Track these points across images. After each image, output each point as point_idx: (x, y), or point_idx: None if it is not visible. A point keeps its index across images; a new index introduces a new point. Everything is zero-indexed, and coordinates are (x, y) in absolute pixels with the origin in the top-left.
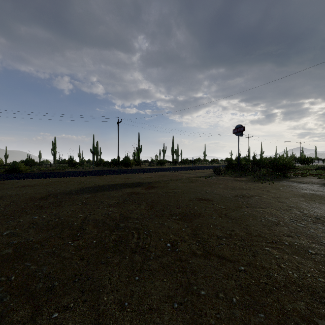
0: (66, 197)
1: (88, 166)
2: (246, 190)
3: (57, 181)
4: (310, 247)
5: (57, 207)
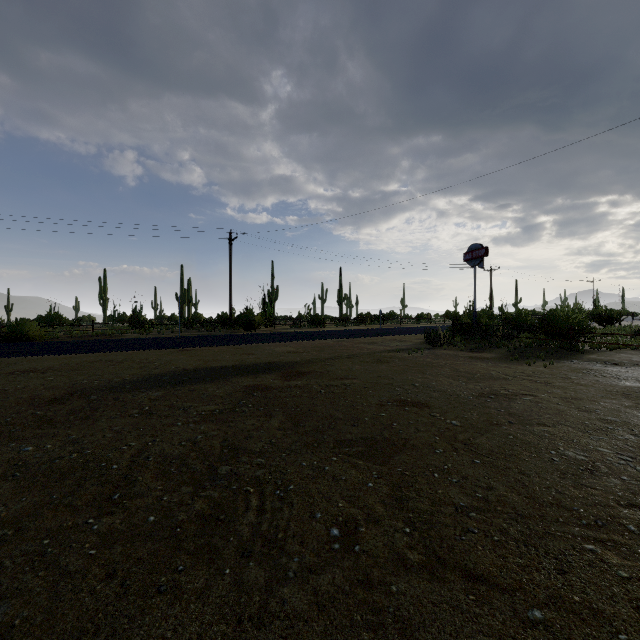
0: (110, 397)
1: (170, 327)
2: (499, 380)
3: (99, 359)
4: None
5: (83, 422)
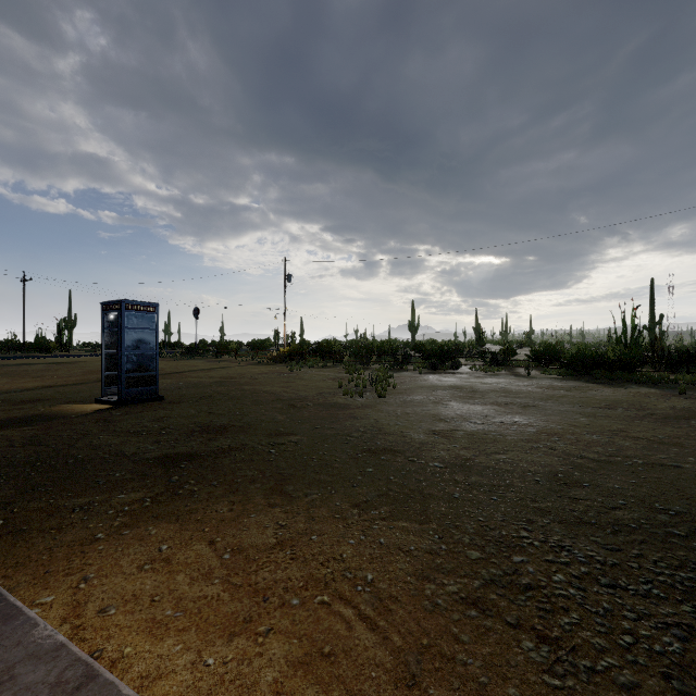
0: None
1: None
2: None
3: None
4: None
5: None
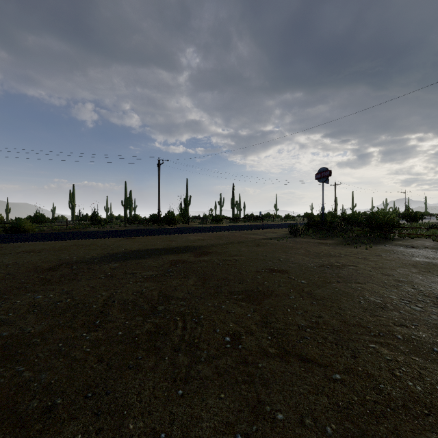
0: (85, 267)
1: (117, 224)
2: (335, 257)
3: (74, 244)
4: (435, 342)
5: (70, 281)
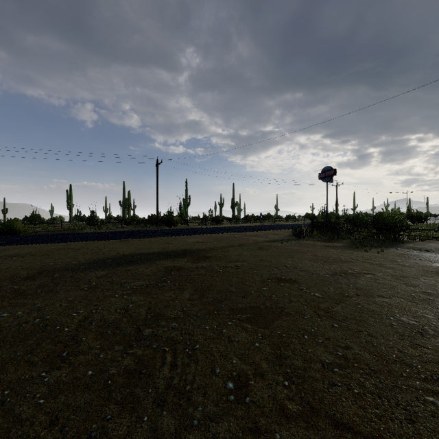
0: (68, 275)
1: (115, 225)
2: (346, 262)
3: (63, 247)
4: None
5: (47, 294)
